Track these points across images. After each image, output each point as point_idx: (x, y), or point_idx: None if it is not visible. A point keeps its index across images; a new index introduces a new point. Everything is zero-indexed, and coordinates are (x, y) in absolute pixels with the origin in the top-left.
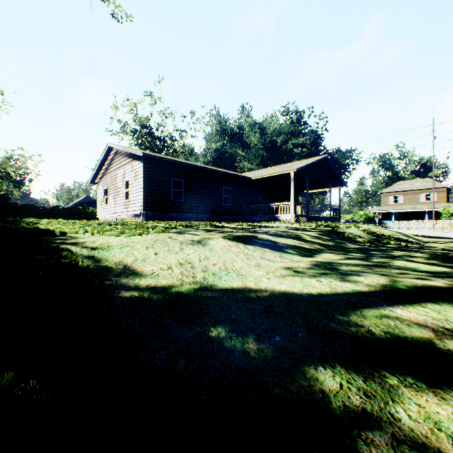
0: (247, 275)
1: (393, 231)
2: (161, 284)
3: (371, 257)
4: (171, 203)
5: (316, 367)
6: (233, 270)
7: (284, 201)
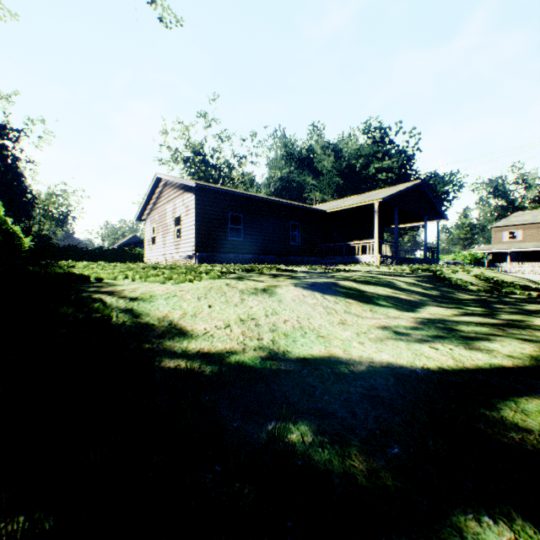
0: (330, 337)
1: (515, 276)
2: (217, 350)
3: (497, 313)
4: (228, 242)
5: (479, 517)
6: (311, 329)
7: (366, 239)
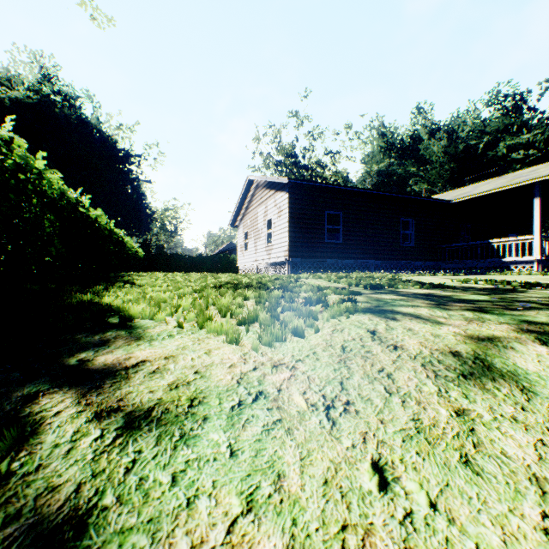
0: None
1: None
2: None
3: None
4: (325, 245)
5: None
6: None
7: (506, 235)
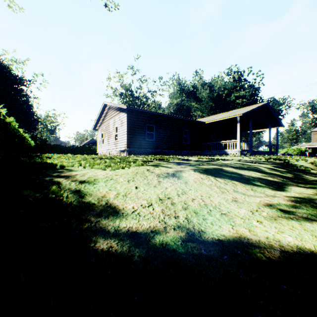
0: (231, 215)
1: None
2: (143, 229)
3: None
4: (146, 142)
5: None
6: (213, 206)
7: (230, 139)
